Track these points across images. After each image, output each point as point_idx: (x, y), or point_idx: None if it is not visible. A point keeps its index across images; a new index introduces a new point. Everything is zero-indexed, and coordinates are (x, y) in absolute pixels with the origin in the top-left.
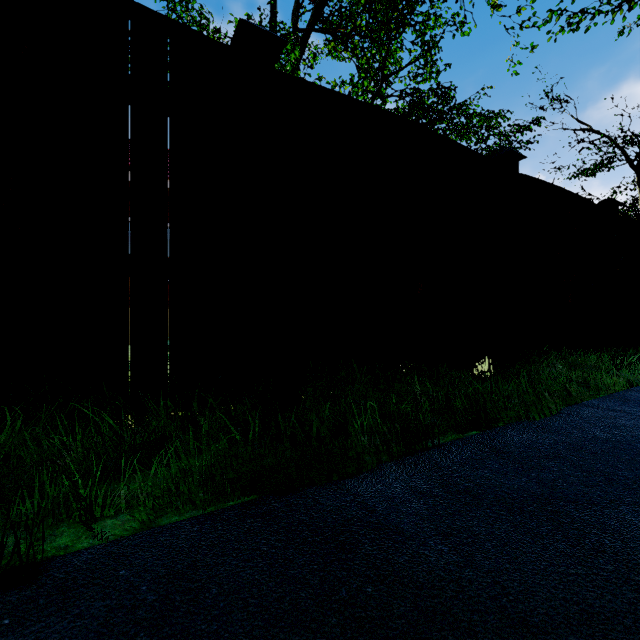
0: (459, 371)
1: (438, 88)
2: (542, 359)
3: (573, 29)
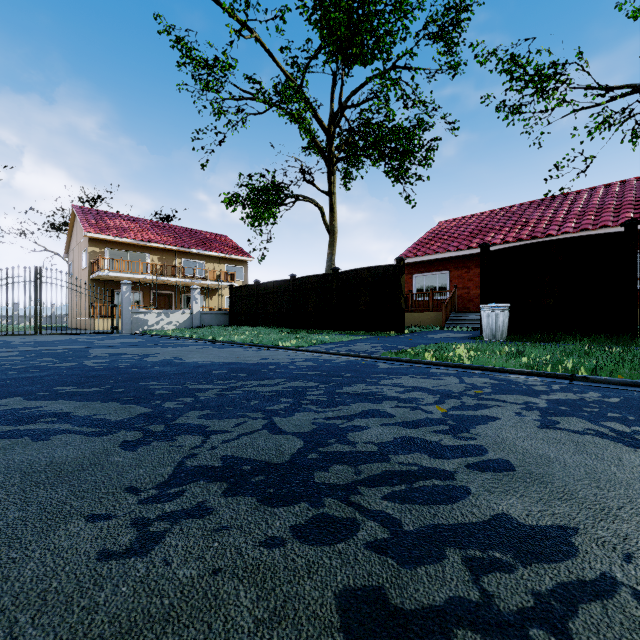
0: None
1: None
2: None
3: None
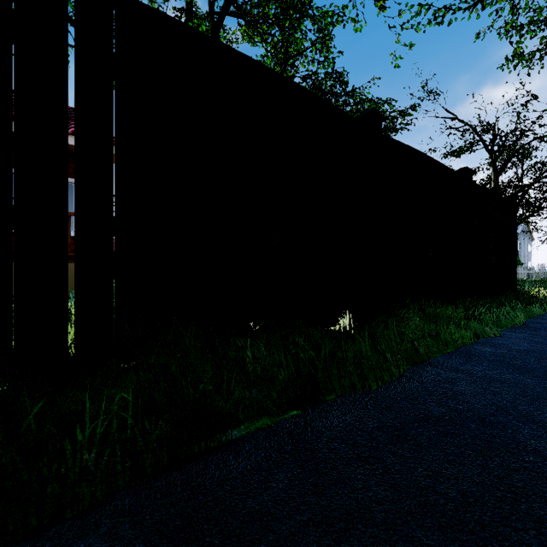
0: (316, 327)
1: (332, 72)
2: (404, 311)
3: (438, 23)
